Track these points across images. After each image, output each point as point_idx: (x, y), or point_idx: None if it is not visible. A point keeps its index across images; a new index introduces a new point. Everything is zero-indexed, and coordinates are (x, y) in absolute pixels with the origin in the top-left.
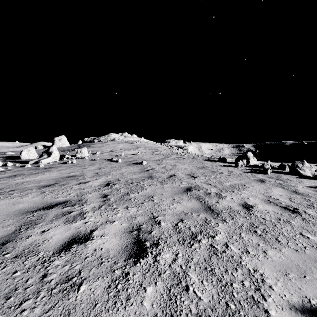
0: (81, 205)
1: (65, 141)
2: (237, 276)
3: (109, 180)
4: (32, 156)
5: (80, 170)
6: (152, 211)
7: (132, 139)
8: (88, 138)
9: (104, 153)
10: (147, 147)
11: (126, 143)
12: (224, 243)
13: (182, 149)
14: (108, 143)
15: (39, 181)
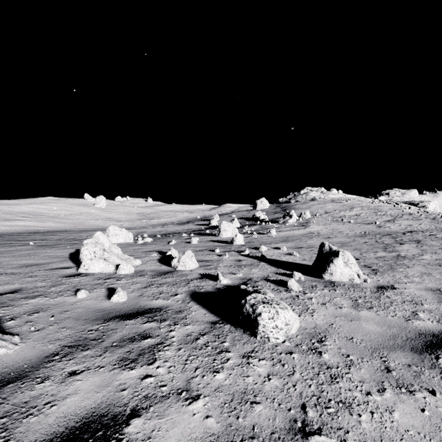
0: (365, 237)
1: (265, 204)
2: (438, 247)
3: (362, 231)
4: (266, 218)
5: (329, 227)
6: (402, 240)
7: (338, 198)
8: (283, 198)
9: (322, 215)
10: (364, 207)
11: (333, 203)
12: (437, 245)
13: (415, 207)
14: (312, 204)
15: (318, 231)
